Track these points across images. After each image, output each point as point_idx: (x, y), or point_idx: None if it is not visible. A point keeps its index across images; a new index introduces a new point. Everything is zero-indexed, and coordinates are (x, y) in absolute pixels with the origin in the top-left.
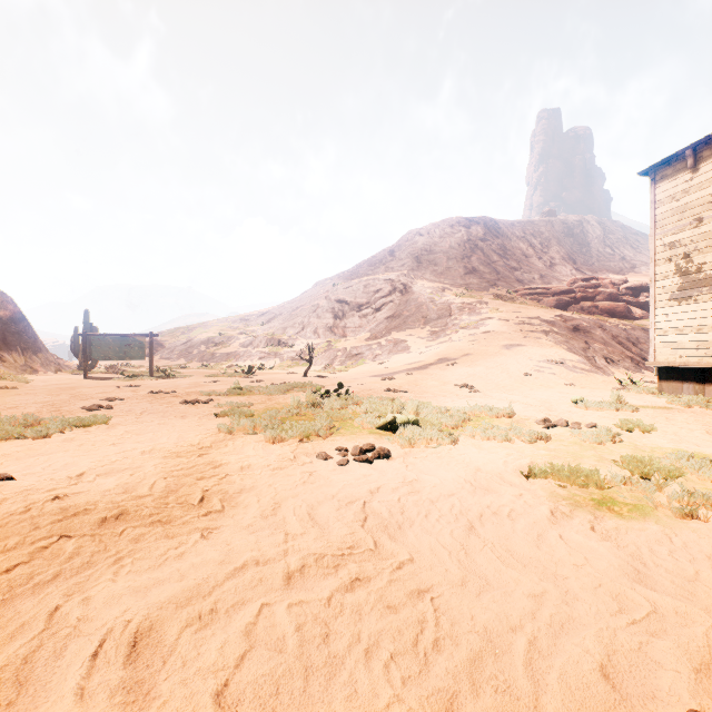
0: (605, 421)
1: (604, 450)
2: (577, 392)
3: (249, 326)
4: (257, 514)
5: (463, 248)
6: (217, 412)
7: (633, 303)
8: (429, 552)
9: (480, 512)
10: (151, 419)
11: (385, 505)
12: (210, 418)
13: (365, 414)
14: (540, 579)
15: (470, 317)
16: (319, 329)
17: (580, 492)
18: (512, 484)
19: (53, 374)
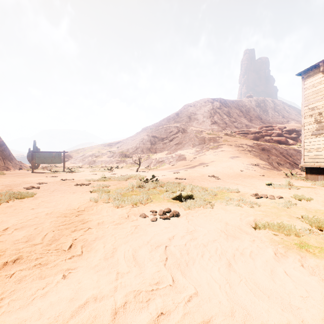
0: (285, 194)
1: (290, 211)
2: (267, 179)
3: (112, 148)
4: (102, 257)
5: (210, 112)
6: (92, 190)
7: (289, 137)
8: (207, 286)
9: (233, 253)
10: (57, 194)
11: (178, 248)
12: (88, 193)
13: (165, 191)
14: (281, 309)
15: (214, 144)
16: (144, 149)
17: (286, 238)
18: (247, 233)
19: (18, 170)
